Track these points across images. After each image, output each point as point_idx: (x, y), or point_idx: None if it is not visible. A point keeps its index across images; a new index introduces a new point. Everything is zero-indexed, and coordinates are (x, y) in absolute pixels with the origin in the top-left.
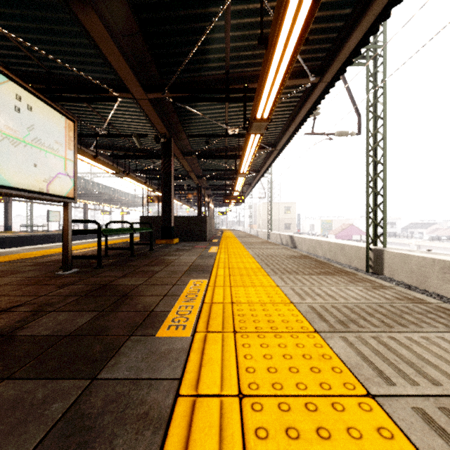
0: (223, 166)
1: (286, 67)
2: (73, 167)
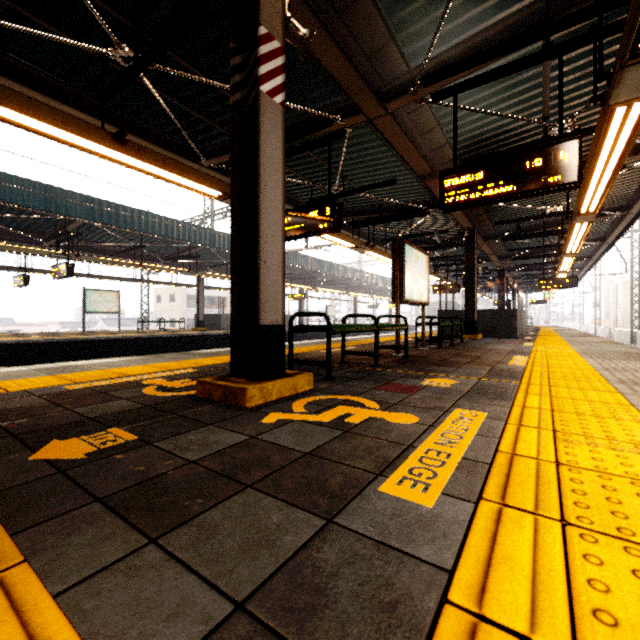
0: (540, 240)
1: (606, 182)
2: (427, 284)
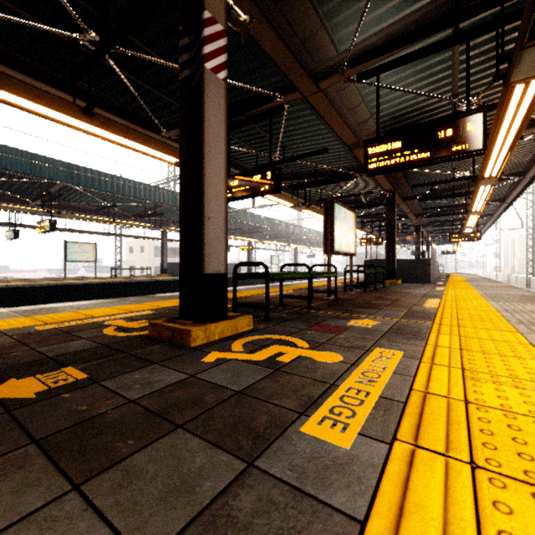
0: (450, 201)
1: (507, 151)
2: (354, 237)
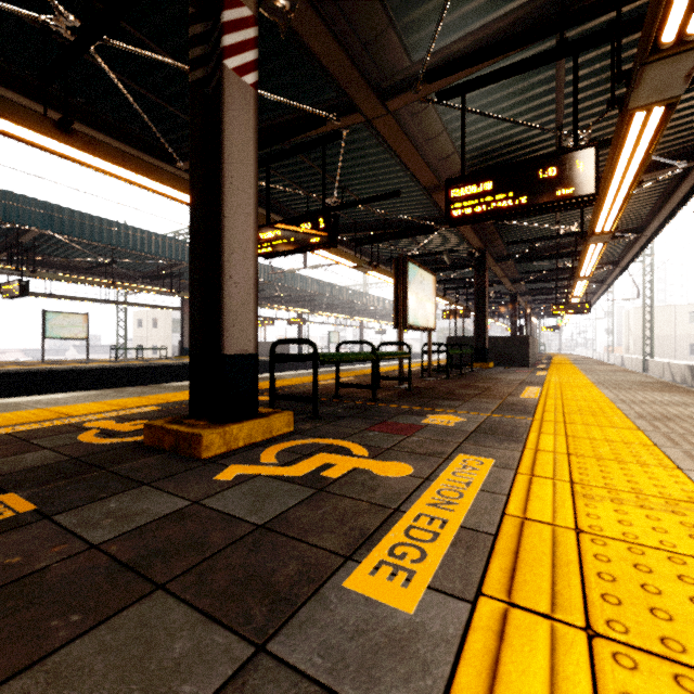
0: (553, 263)
1: (622, 199)
2: (434, 307)
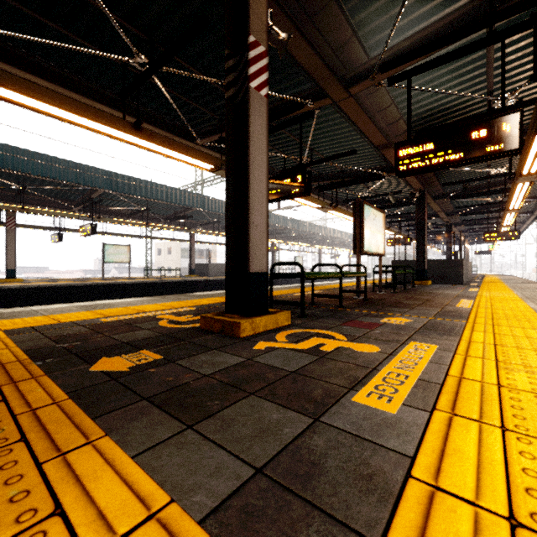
0: (484, 198)
1: None
2: (383, 238)
